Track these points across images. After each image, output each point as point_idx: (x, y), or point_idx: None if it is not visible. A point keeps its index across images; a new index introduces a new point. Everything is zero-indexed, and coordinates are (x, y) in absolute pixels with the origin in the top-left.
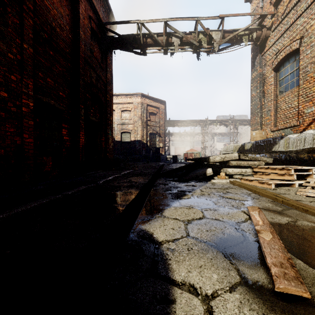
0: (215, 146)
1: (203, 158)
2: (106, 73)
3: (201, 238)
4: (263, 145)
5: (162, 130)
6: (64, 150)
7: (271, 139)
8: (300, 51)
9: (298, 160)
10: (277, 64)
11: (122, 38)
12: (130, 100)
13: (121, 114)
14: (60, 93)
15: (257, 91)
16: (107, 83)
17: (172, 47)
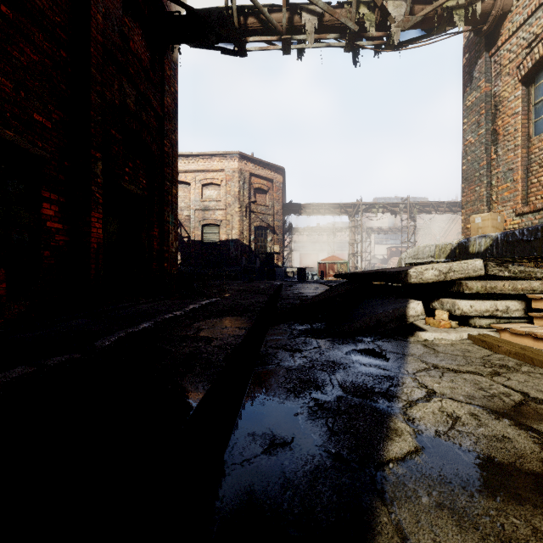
0: (372, 251)
1: (386, 273)
2: (161, 94)
3: None
4: (532, 242)
5: (278, 221)
6: (47, 255)
7: None
8: None
9: None
10: (533, 66)
11: (194, 13)
12: (219, 164)
13: (203, 191)
14: (34, 116)
15: (478, 132)
16: (163, 116)
17: (301, 36)
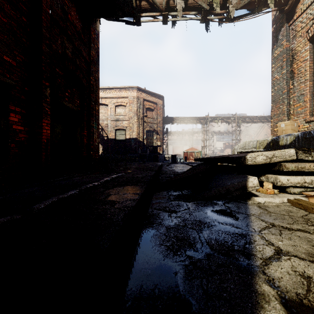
0: (215, 145)
1: (230, 158)
2: (89, 49)
3: None
4: None
5: (159, 127)
6: (13, 146)
7: None
8: None
9: None
10: None
11: None
12: (125, 94)
13: (115, 109)
14: (4, 57)
15: (282, 72)
16: (90, 62)
17: (174, 12)
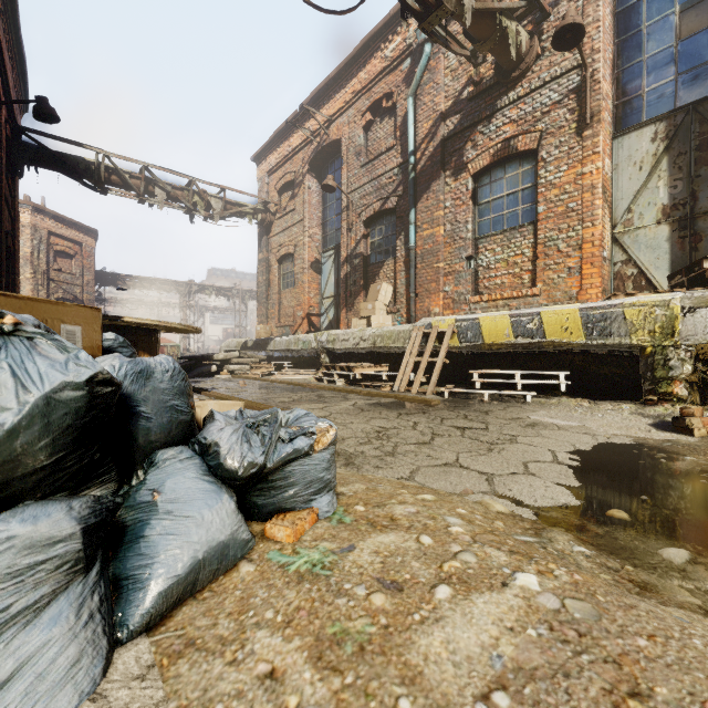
0: (207, 332)
1: (206, 356)
2: (12, 199)
3: (220, 386)
4: (262, 344)
5: (89, 293)
6: None
7: (266, 339)
8: (295, 257)
9: (285, 357)
10: (281, 258)
11: (66, 162)
12: None
13: None
14: None
15: (263, 277)
16: (15, 219)
17: (154, 199)
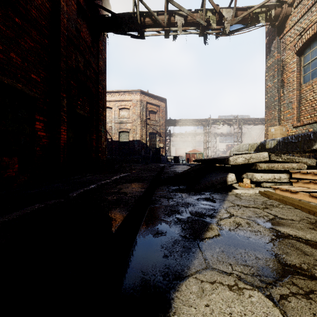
0: (217, 147)
1: (218, 159)
2: (97, 60)
3: None
4: (296, 143)
5: (162, 129)
6: (38, 149)
7: (310, 134)
8: None
9: None
10: (302, 45)
11: (116, 16)
12: (129, 97)
13: (119, 112)
14: (32, 76)
15: (274, 80)
16: (98, 72)
17: (175, 28)
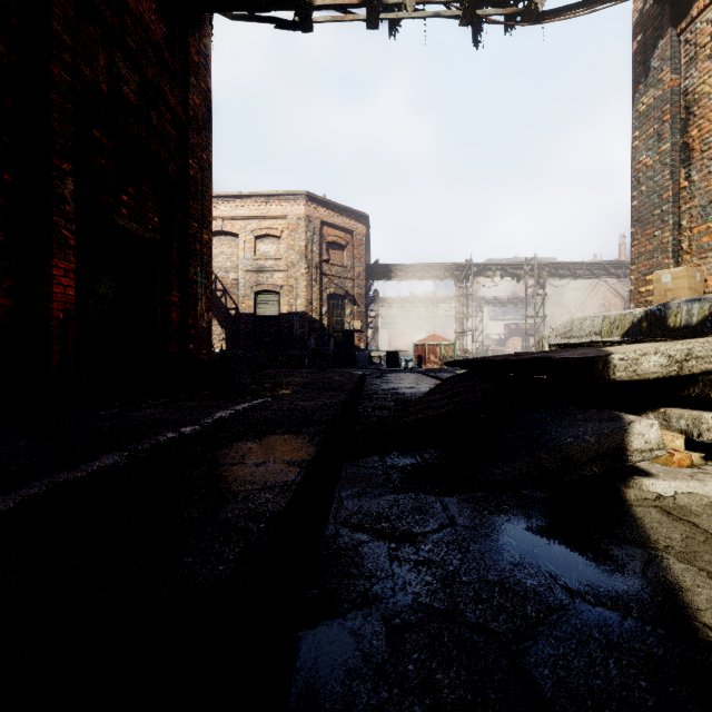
0: (485, 329)
1: (557, 361)
2: (184, 89)
3: None
4: None
5: (359, 287)
6: None
7: None
8: None
9: None
10: None
11: None
12: (279, 209)
13: (256, 245)
14: None
15: (660, 148)
16: (188, 122)
17: None
